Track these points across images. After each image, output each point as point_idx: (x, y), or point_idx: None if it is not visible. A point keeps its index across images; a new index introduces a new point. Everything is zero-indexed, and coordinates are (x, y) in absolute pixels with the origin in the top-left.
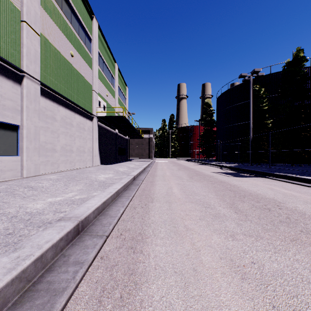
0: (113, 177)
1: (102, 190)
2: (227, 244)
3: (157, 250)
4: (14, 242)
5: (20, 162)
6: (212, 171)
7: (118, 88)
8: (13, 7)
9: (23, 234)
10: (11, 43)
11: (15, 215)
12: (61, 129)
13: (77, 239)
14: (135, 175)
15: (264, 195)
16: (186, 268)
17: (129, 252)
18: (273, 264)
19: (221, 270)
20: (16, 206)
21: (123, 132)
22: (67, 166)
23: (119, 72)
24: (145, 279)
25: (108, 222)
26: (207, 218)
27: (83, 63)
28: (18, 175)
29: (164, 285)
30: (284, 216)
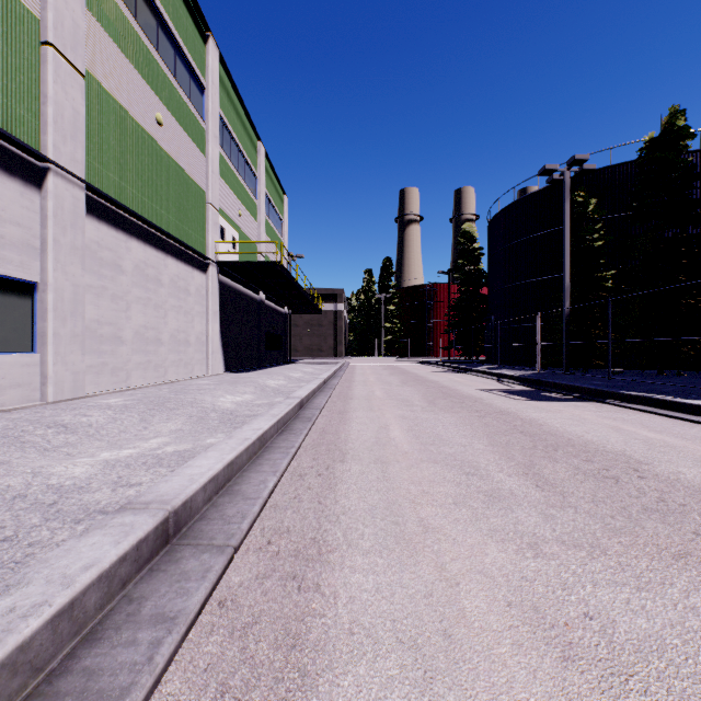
0: (253, 400)
1: (227, 431)
2: (522, 567)
3: (355, 585)
4: (16, 560)
5: (40, 366)
6: (479, 388)
7: (265, 199)
8: (24, 10)
9: (37, 540)
10: (19, 95)
11: (22, 493)
12: (136, 293)
13: (163, 557)
14: (304, 397)
15: (602, 445)
16: (426, 631)
17: (287, 590)
18: (636, 619)
19: (513, 636)
20: (26, 472)
21: (277, 298)
22: (149, 376)
23: (267, 163)
24: (325, 661)
25: (238, 513)
26: (472, 501)
27: (186, 142)
28: (35, 398)
29: (372, 677)
30: (651, 497)
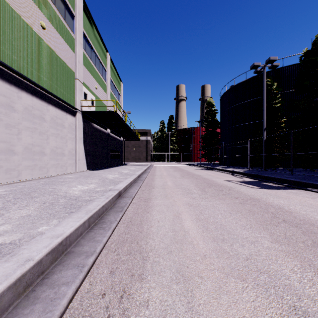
0: (95, 188)
1: (62, 217)
2: None
3: None
4: None
5: None
6: (225, 179)
7: (111, 82)
8: None
9: None
10: None
11: None
12: (25, 124)
13: None
14: (122, 189)
15: None
16: None
17: None
18: None
19: None
20: None
21: (117, 132)
22: (35, 173)
23: (112, 64)
24: None
25: None
26: None
27: (62, 43)
28: None
29: None
30: None
